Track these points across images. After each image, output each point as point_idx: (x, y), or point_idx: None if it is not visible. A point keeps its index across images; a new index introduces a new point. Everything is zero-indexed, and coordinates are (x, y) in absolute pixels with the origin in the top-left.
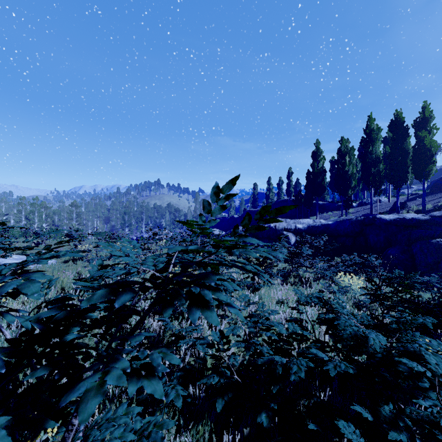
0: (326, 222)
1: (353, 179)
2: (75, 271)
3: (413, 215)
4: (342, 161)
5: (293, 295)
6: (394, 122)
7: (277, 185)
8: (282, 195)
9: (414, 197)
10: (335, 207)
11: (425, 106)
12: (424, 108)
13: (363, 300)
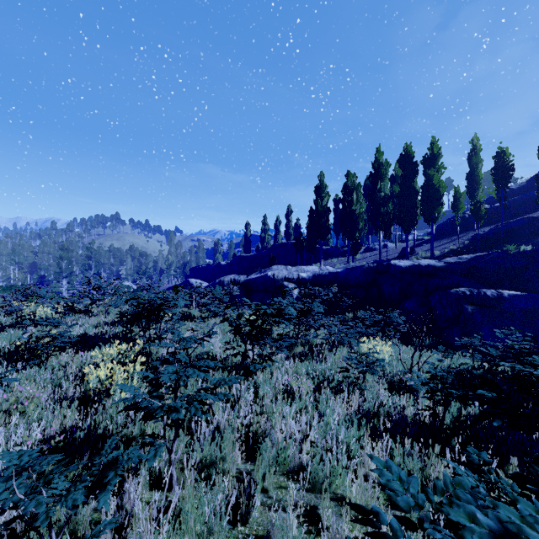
0: (334, 269)
1: (361, 220)
2: None
3: (428, 262)
4: (348, 198)
5: (308, 384)
6: (403, 156)
7: (275, 225)
8: (279, 238)
9: (420, 242)
10: (340, 253)
11: (433, 142)
12: (433, 144)
13: (413, 386)
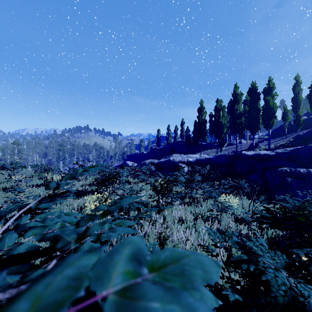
0: (208, 156)
1: (225, 127)
2: (2, 200)
3: (265, 152)
4: (217, 114)
5: (190, 216)
6: (251, 89)
7: (174, 131)
8: (177, 138)
9: (262, 140)
10: (213, 146)
11: (270, 80)
12: (269, 81)
13: (245, 218)
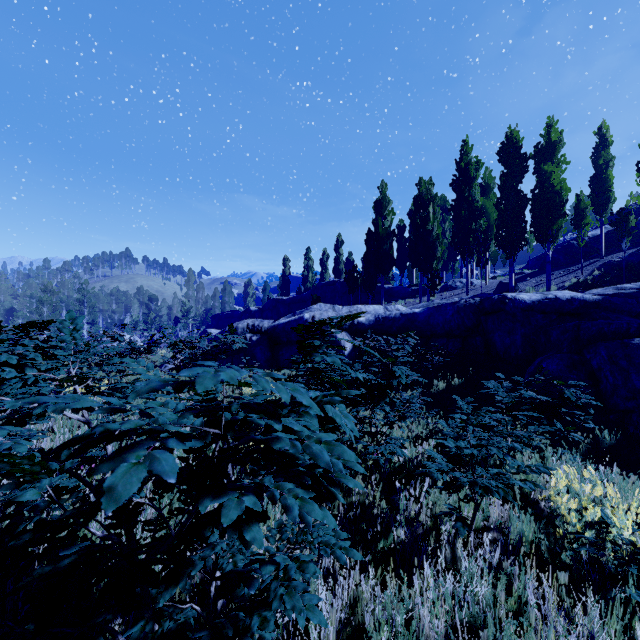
0: (408, 309)
1: (440, 244)
2: None
3: (569, 294)
4: (422, 214)
5: None
6: (507, 146)
7: (321, 261)
8: (327, 277)
9: (521, 277)
10: (407, 293)
11: (551, 124)
12: (549, 128)
13: None
